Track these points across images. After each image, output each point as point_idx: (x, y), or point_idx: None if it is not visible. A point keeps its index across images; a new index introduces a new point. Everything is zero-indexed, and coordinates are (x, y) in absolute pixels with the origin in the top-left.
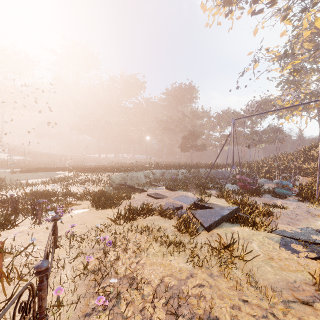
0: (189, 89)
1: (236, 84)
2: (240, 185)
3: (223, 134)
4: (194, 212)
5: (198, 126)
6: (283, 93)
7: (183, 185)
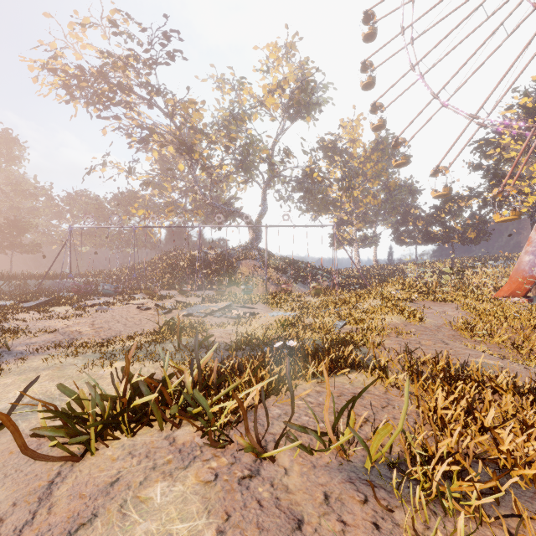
0: (6, 140)
1: (82, 181)
2: (74, 291)
3: (76, 229)
4: (19, 305)
5: (27, 209)
6: (151, 193)
7: (2, 296)
